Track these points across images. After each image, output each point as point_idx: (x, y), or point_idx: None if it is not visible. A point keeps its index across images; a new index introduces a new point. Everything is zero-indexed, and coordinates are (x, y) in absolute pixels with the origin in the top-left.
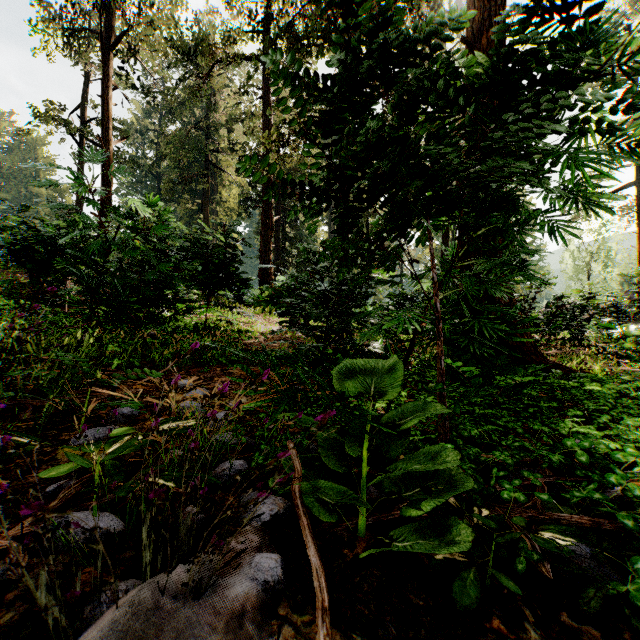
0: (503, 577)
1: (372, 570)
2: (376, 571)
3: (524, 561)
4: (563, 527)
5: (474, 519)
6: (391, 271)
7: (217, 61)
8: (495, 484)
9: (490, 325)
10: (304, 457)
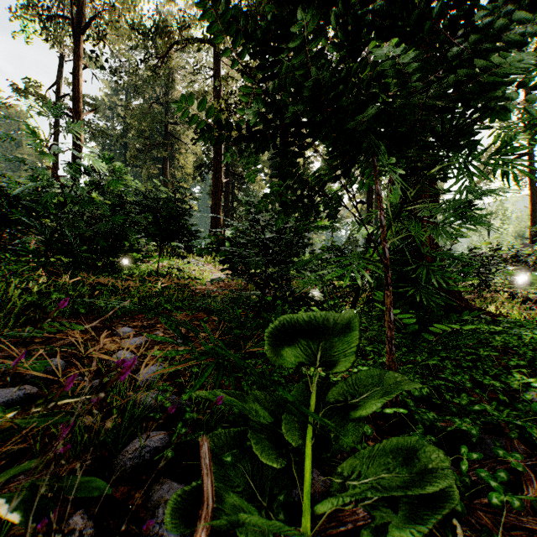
0: None
1: None
2: None
3: None
4: None
5: None
6: (332, 216)
7: (174, 43)
8: (467, 469)
9: (438, 273)
10: (234, 431)
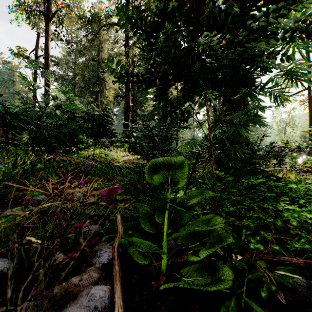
0: (254, 304)
1: (168, 296)
2: (171, 296)
3: (266, 290)
4: (291, 268)
5: (233, 262)
6: (185, 121)
7: (102, 26)
8: (244, 239)
9: (240, 150)
10: (133, 223)
